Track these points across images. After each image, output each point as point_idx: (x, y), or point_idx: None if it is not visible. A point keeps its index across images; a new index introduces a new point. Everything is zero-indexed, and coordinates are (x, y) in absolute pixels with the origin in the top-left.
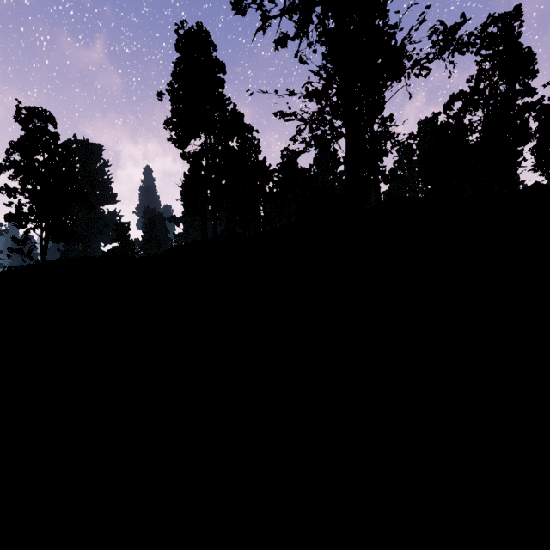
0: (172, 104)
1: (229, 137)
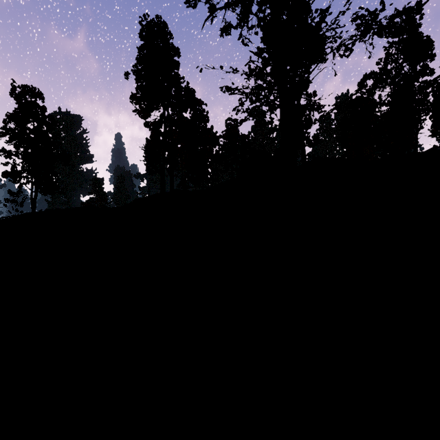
0: (136, 82)
1: (183, 109)
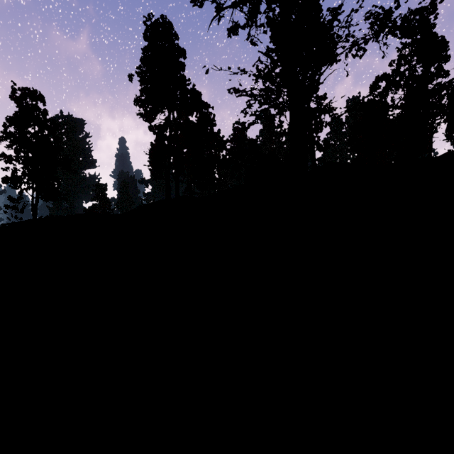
0: (141, 84)
1: (188, 112)
